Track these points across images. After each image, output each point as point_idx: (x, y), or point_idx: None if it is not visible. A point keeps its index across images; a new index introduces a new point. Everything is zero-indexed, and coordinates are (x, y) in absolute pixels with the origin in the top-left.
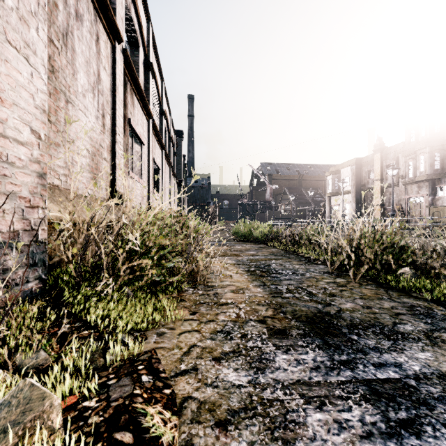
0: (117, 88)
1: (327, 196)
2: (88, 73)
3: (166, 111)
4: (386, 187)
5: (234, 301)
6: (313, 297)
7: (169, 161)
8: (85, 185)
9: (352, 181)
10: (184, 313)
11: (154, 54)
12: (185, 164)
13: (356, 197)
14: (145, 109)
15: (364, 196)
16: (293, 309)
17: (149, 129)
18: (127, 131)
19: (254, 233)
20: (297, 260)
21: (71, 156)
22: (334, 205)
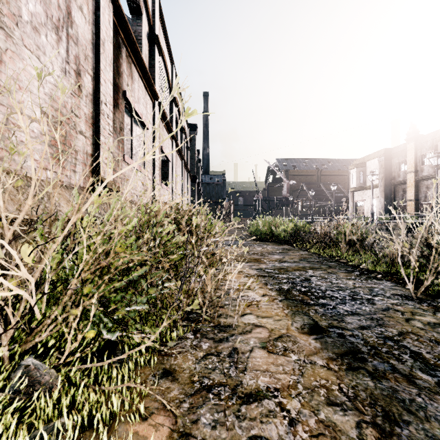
0: (102, 43)
1: (350, 191)
2: (46, 1)
3: (178, 100)
4: (421, 179)
5: (272, 383)
6: (438, 375)
7: (181, 153)
8: (38, 164)
9: (381, 174)
10: (158, 436)
11: (162, 31)
12: (199, 160)
13: (385, 192)
14: (148, 86)
15: (394, 190)
16: (430, 437)
17: (154, 112)
18: (122, 106)
19: (275, 231)
20: (343, 271)
21: (3, 113)
22: (359, 200)
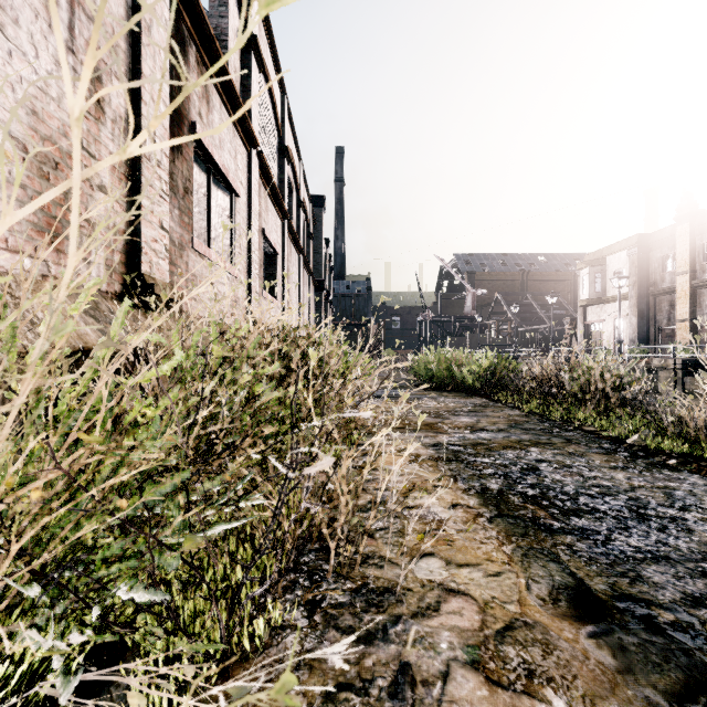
0: (146, 27)
1: (579, 305)
2: None
3: (293, 154)
4: (703, 285)
5: None
6: None
7: (298, 243)
8: (1, 241)
9: (631, 277)
10: None
11: (265, 33)
12: (328, 256)
13: (639, 306)
14: (239, 122)
15: (655, 303)
16: None
17: (251, 167)
18: (189, 150)
19: (457, 373)
20: (598, 451)
21: None
22: (594, 321)
